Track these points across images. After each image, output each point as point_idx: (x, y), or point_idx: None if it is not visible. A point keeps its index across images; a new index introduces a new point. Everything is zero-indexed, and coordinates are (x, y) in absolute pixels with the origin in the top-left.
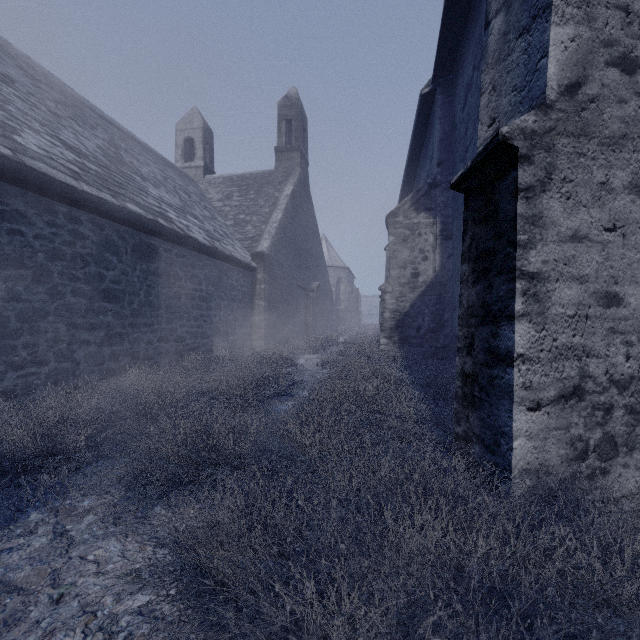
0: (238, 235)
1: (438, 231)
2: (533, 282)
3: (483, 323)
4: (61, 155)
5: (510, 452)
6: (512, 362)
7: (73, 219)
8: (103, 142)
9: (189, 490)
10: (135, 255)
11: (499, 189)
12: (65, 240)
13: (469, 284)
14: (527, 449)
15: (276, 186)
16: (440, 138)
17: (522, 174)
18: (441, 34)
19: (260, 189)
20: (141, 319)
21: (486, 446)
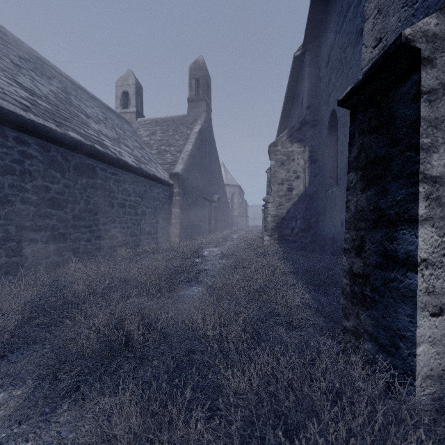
0: (160, 161)
1: (307, 157)
2: (436, 186)
3: (376, 227)
4: (15, 92)
5: (413, 358)
6: (415, 267)
7: (22, 142)
8: (56, 89)
9: (98, 383)
10: (76, 172)
11: (394, 96)
12: (15, 159)
13: (357, 191)
14: (430, 355)
15: (188, 126)
16: (308, 88)
17: (425, 76)
18: (310, 9)
19: (176, 128)
20: (81, 222)
21: (381, 346)
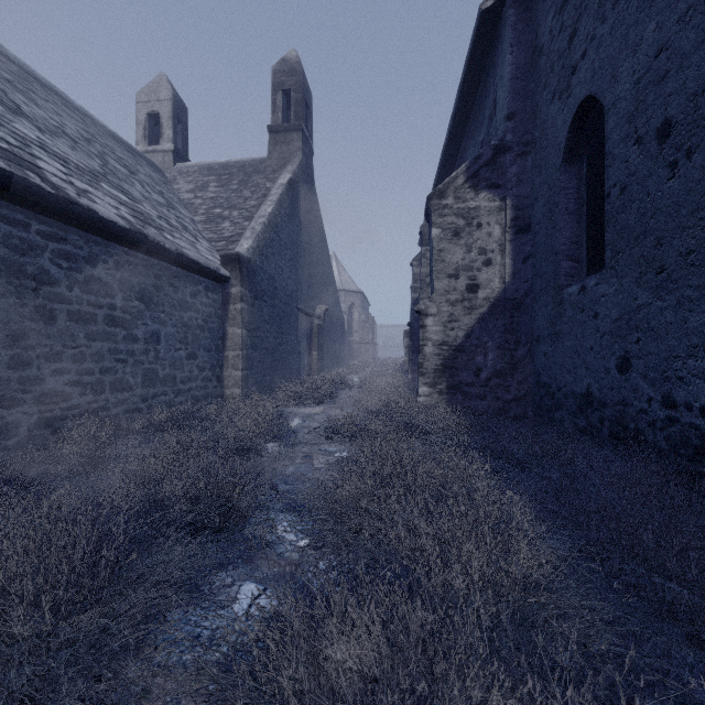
0: (209, 234)
1: (508, 220)
2: None
3: None
4: None
5: None
6: None
7: None
8: None
9: None
10: None
11: None
12: None
13: None
14: None
15: (268, 175)
16: (512, 75)
17: None
18: None
19: (247, 178)
20: None
21: None
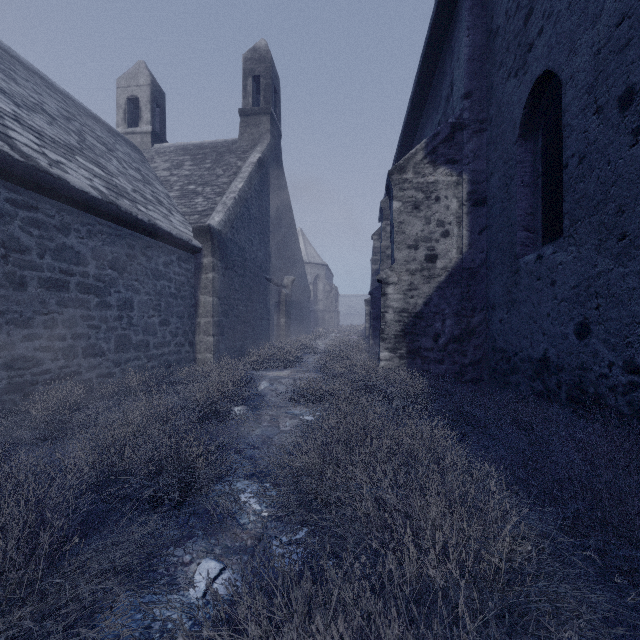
0: (183, 208)
1: (465, 193)
2: None
3: None
4: None
5: None
6: None
7: None
8: None
9: None
10: None
11: None
12: None
13: None
14: None
15: (240, 155)
16: (468, 57)
17: None
18: None
19: (219, 158)
20: None
21: None
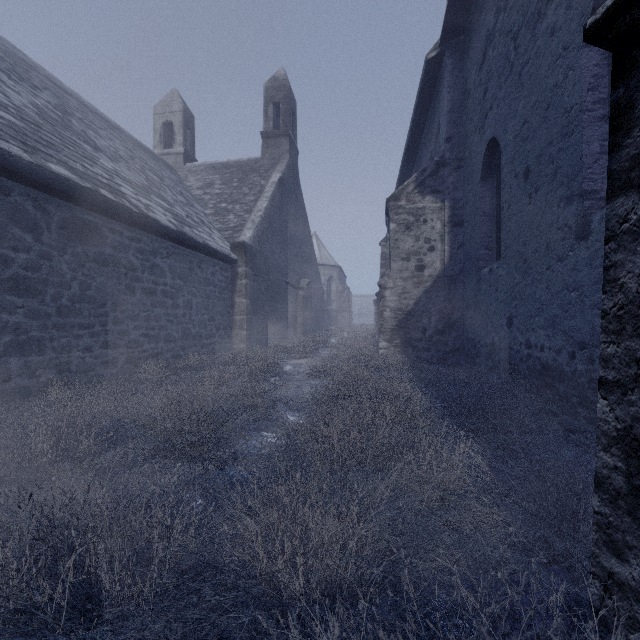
0: (218, 225)
1: (447, 217)
2: None
3: None
4: None
5: None
6: None
7: None
8: (45, 103)
9: None
10: (64, 234)
11: None
12: None
13: None
14: None
15: (262, 174)
16: (449, 109)
17: None
18: None
19: (245, 177)
20: (74, 319)
21: None
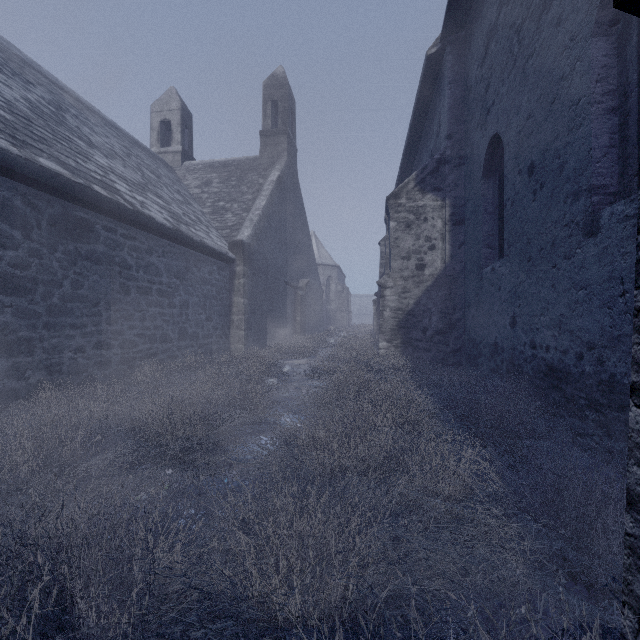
0: (216, 223)
1: (448, 215)
2: None
3: None
4: None
5: None
6: None
7: None
8: (38, 98)
9: None
10: (55, 231)
11: None
12: None
13: None
14: None
15: (261, 172)
16: (450, 106)
17: None
18: None
19: (243, 175)
20: (65, 318)
21: None
